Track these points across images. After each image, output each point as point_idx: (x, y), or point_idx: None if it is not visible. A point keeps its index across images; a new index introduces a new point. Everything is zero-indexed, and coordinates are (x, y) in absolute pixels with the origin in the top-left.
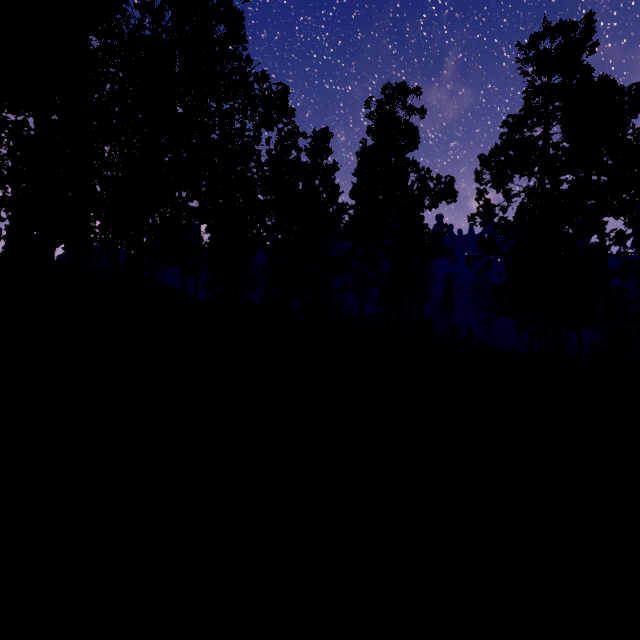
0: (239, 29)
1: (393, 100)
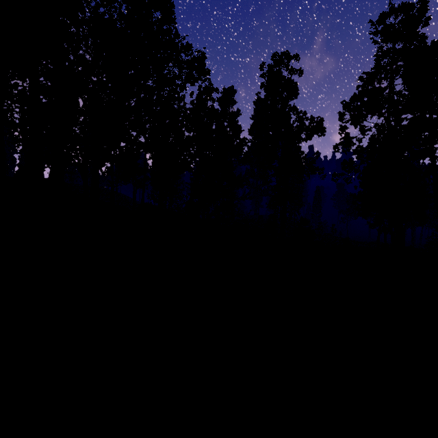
0: (170, 14)
1: (279, 64)
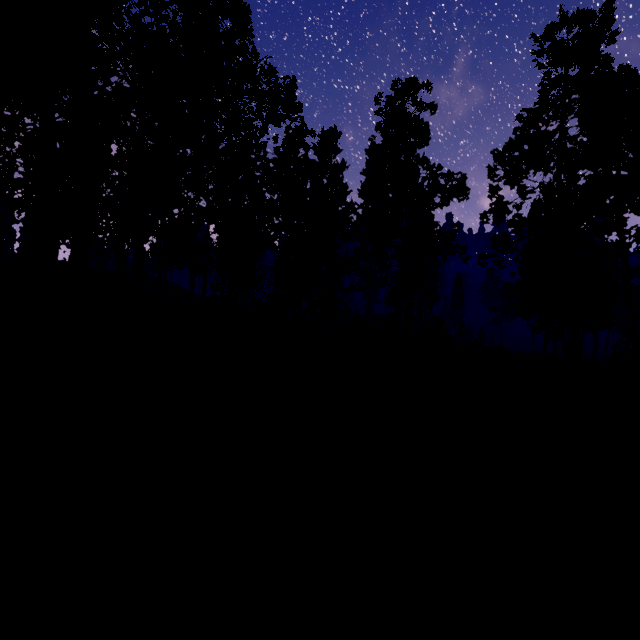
0: (245, 23)
1: (403, 96)
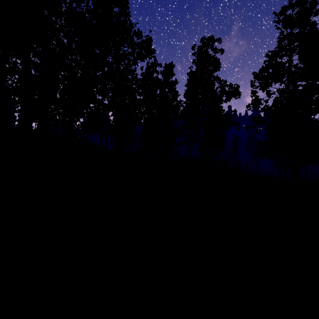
0: (126, 9)
1: (206, 45)
